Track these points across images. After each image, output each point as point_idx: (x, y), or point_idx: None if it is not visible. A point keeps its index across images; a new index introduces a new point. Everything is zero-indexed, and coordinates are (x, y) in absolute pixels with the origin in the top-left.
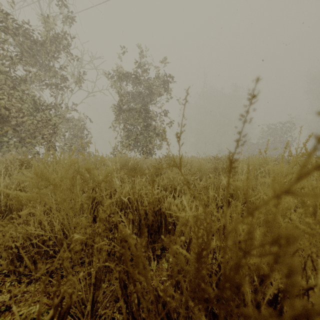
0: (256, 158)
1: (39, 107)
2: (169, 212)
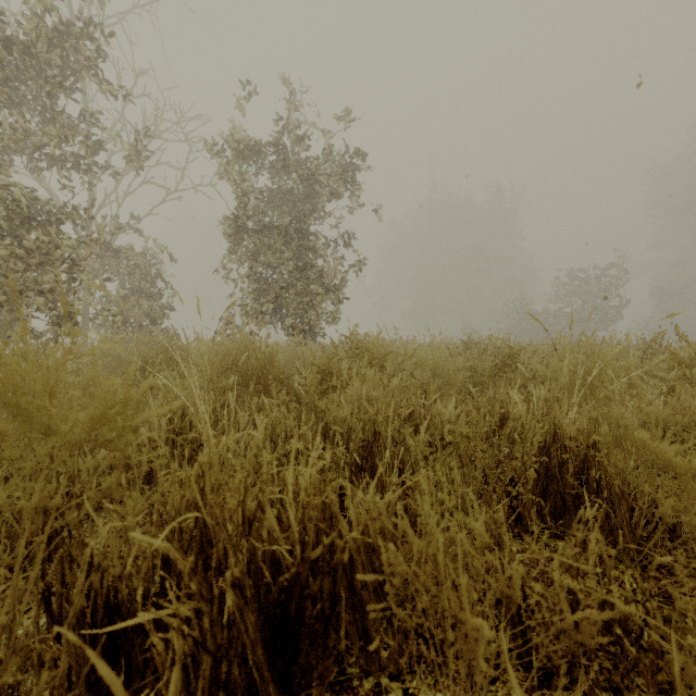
0: (589, 344)
1: (32, 217)
2: (368, 576)
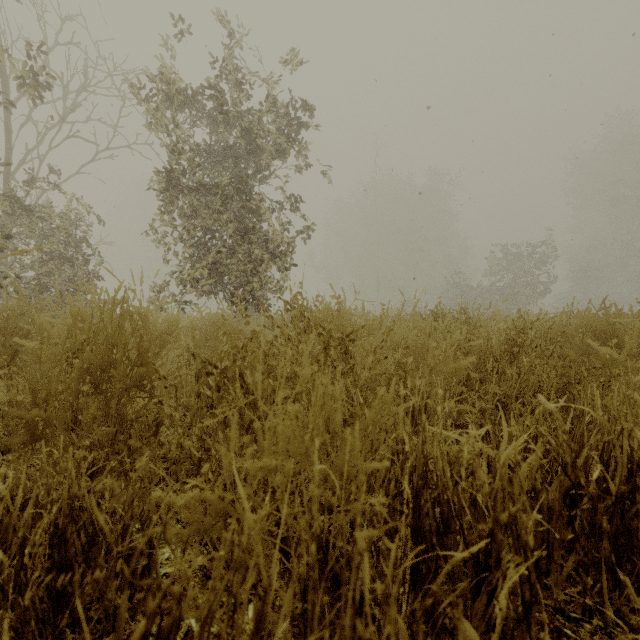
0: None
1: None
2: None
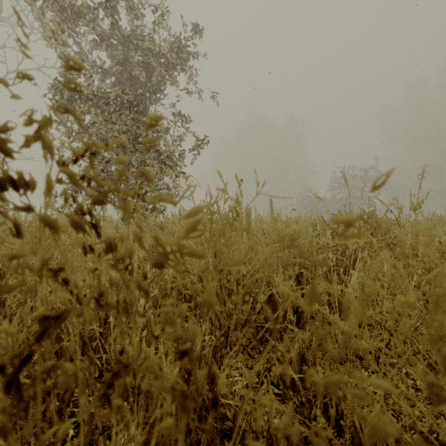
0: None
1: None
2: None
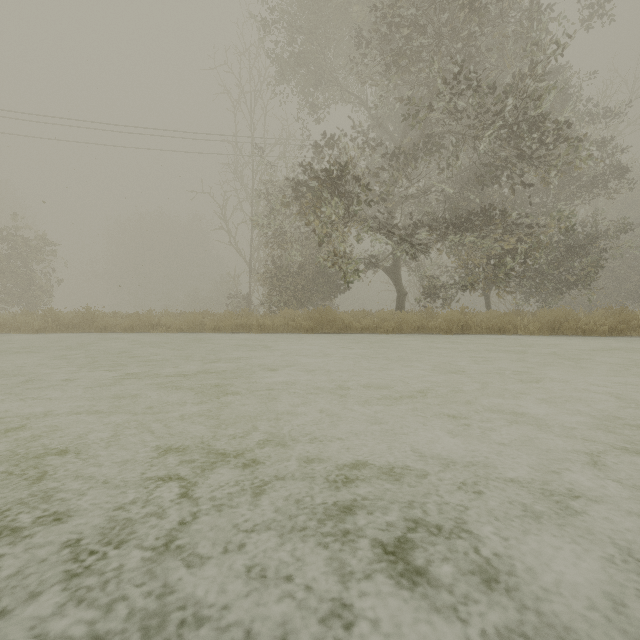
0: None
1: None
2: None
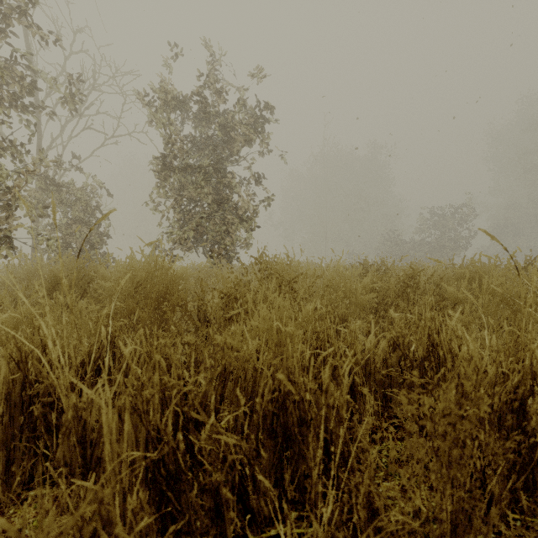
0: (510, 265)
1: None
2: None
